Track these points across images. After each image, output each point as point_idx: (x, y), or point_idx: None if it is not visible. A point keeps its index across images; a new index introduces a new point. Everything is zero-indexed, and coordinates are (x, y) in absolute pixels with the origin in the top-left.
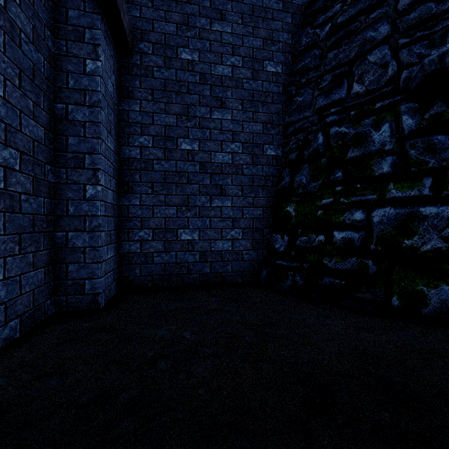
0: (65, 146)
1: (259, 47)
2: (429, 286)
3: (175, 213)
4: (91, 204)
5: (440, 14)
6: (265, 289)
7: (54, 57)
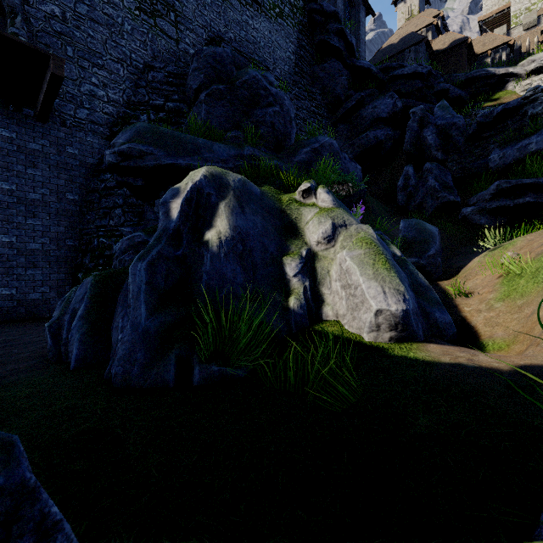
0: None
1: (62, 185)
2: None
3: None
4: None
5: (136, 205)
6: None
7: None
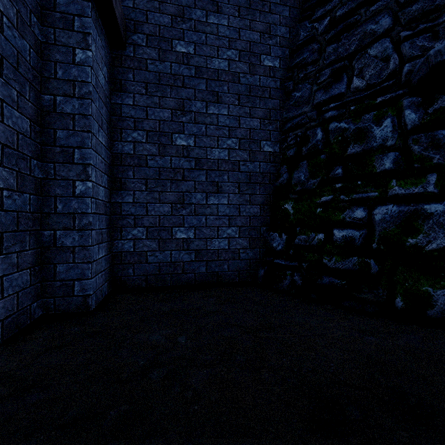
0: (53, 139)
1: (256, 41)
2: (435, 287)
3: (170, 211)
4: (81, 201)
5: (443, 5)
6: (263, 289)
7: (41, 46)
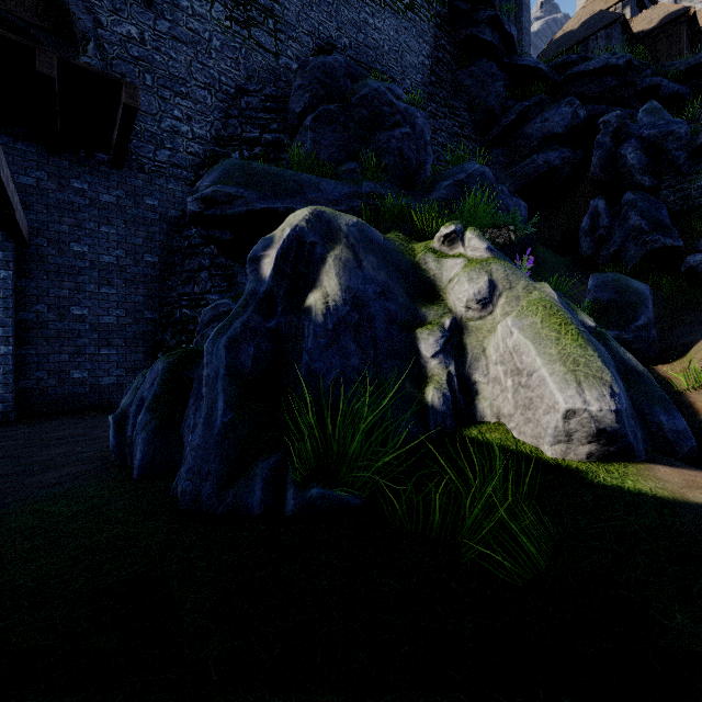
0: None
1: (140, 244)
2: None
3: (68, 359)
4: (5, 358)
5: (226, 267)
6: None
7: None
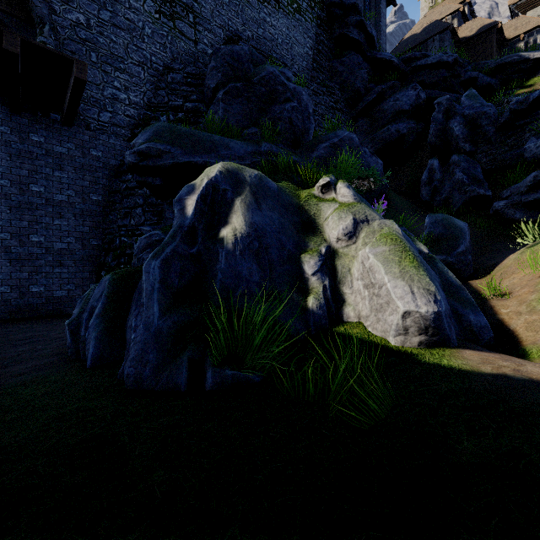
0: None
1: (87, 186)
2: None
3: (28, 277)
4: None
5: (156, 205)
6: None
7: None
